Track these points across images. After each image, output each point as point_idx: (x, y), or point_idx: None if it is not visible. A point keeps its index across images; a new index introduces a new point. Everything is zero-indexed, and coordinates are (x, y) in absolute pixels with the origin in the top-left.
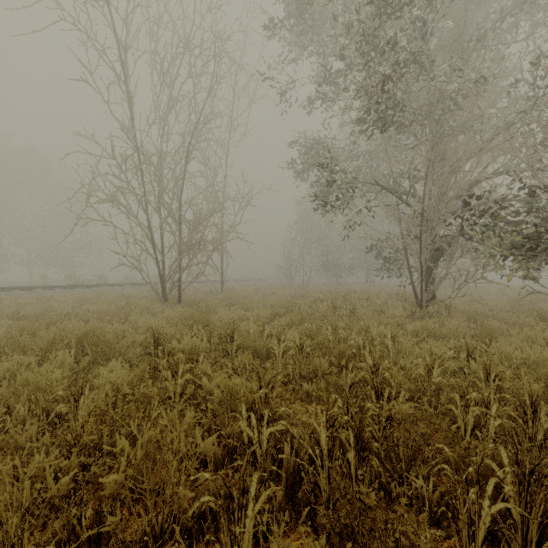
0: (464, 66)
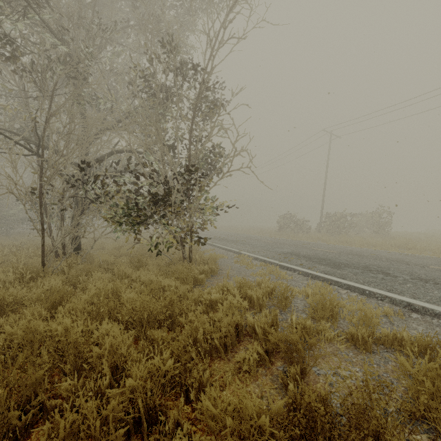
0: (102, 50)
